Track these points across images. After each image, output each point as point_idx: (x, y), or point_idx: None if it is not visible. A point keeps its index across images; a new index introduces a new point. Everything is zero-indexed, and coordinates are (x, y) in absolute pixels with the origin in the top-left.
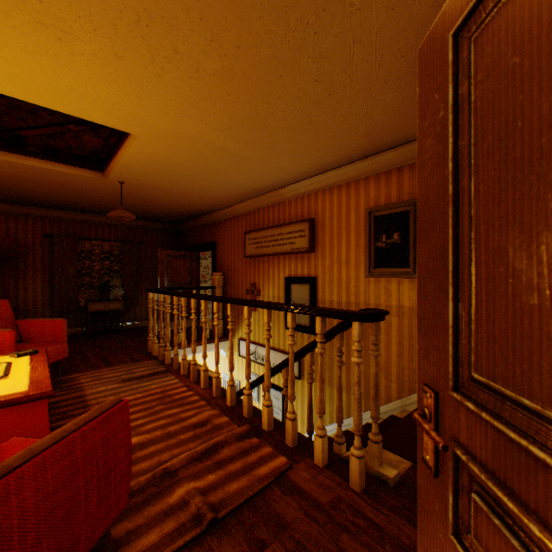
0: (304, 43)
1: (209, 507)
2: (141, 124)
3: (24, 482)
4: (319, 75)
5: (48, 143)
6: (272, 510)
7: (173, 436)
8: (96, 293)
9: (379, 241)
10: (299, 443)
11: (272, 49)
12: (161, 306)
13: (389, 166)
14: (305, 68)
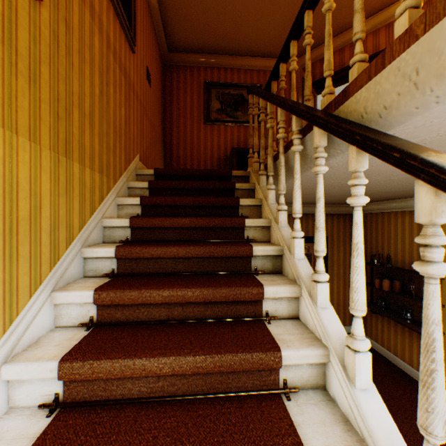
0: None
1: None
2: None
3: None
4: None
5: None
6: None
7: None
8: None
9: None
10: None
11: None
12: None
13: None
14: None
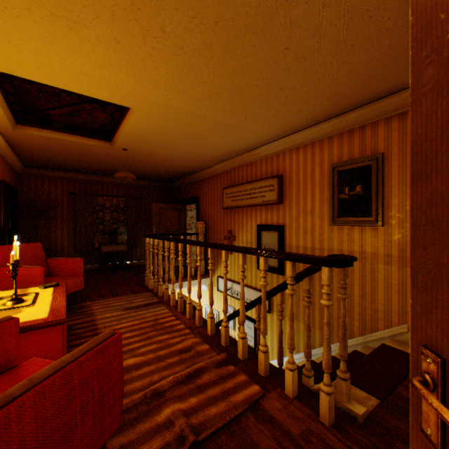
0: (276, 12)
1: (190, 429)
2: (138, 99)
3: (24, 410)
4: (289, 43)
5: (69, 120)
6: (247, 436)
7: (162, 360)
8: (107, 238)
9: (342, 193)
10: (271, 373)
11: (246, 21)
12: (155, 249)
13: (351, 126)
14: (277, 37)
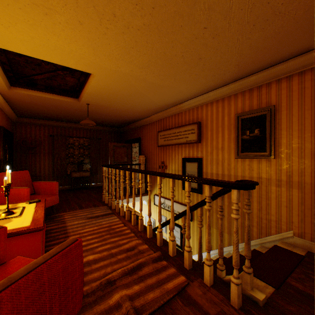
0: None
1: (134, 311)
2: (96, 67)
3: (2, 304)
4: (207, 23)
5: (48, 83)
6: None
7: (114, 256)
8: (76, 167)
9: (245, 135)
10: (193, 267)
11: (175, 7)
12: (110, 175)
13: (251, 86)
14: (198, 19)
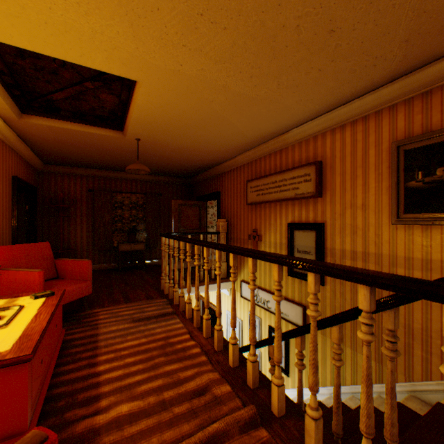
0: None
1: None
2: (142, 66)
3: None
4: None
5: (76, 106)
6: None
7: (167, 408)
8: (125, 236)
9: (413, 180)
10: None
11: None
12: (170, 250)
13: (429, 85)
14: None
